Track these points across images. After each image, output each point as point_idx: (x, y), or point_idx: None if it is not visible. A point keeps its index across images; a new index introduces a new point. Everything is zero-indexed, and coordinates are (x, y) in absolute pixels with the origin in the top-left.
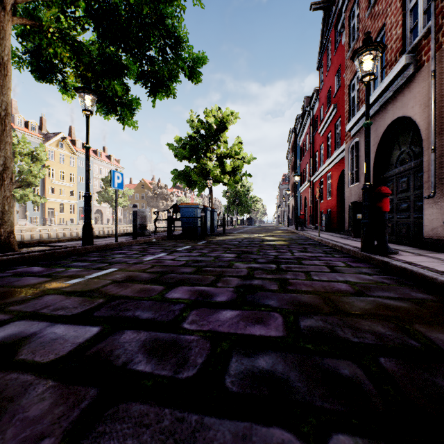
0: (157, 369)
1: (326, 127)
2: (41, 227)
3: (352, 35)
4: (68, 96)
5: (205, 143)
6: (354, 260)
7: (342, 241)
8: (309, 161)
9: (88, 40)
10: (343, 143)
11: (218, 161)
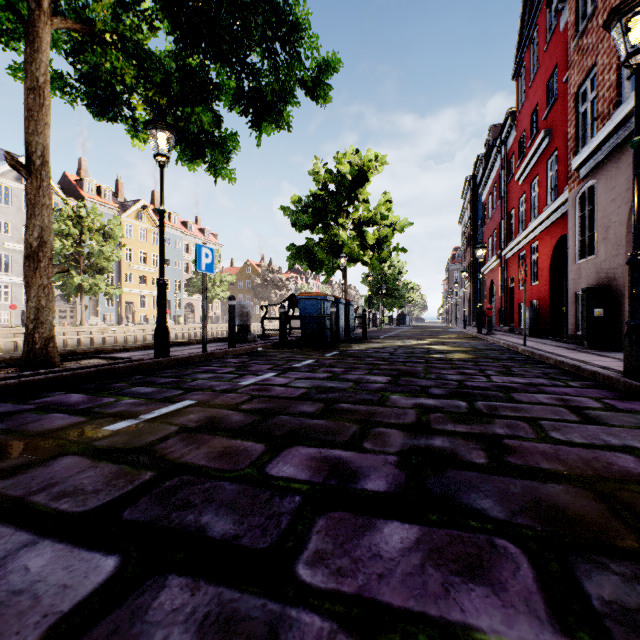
0: None
1: (529, 170)
2: (115, 328)
3: (581, 10)
4: (139, 139)
5: (335, 205)
6: (615, 395)
7: (571, 356)
8: (498, 226)
9: (163, 52)
10: (561, 193)
11: (355, 229)
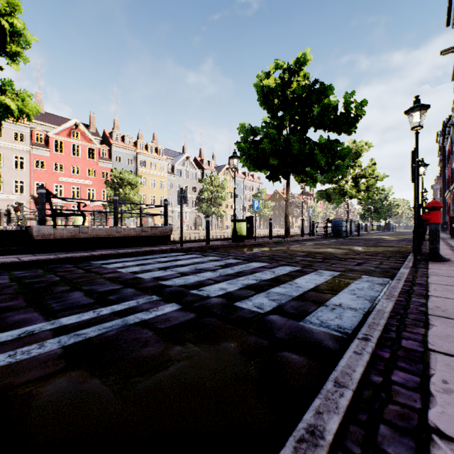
0: (352, 245)
1: None
2: (224, 231)
3: None
4: None
5: None
6: None
7: None
8: (450, 171)
9: None
10: None
11: (353, 182)
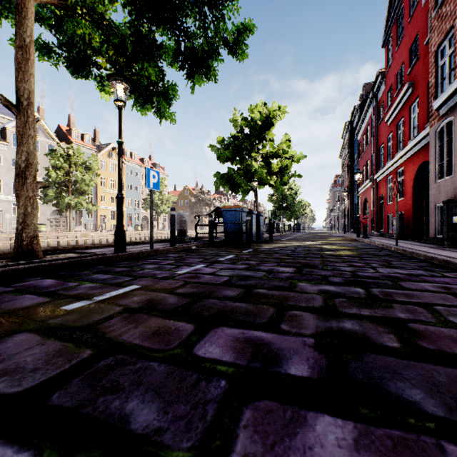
0: None
1: (396, 114)
2: (93, 233)
3: None
4: (105, 93)
5: (249, 143)
6: None
7: (438, 253)
8: (370, 157)
9: (121, 24)
10: (422, 129)
11: (263, 161)
